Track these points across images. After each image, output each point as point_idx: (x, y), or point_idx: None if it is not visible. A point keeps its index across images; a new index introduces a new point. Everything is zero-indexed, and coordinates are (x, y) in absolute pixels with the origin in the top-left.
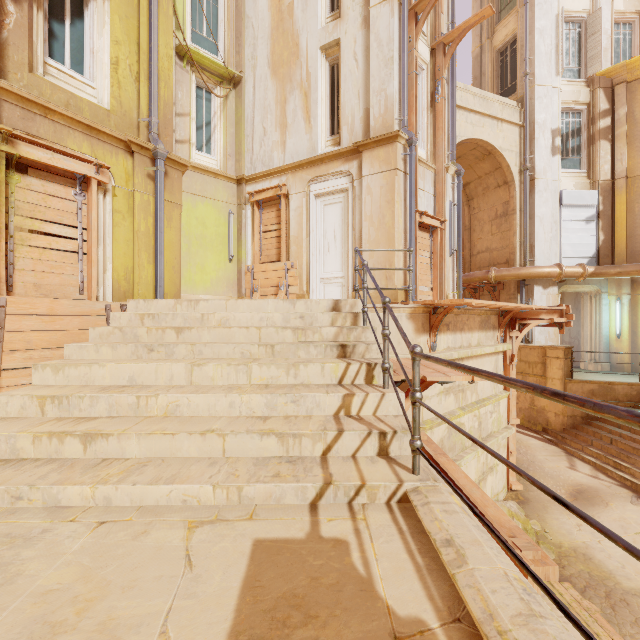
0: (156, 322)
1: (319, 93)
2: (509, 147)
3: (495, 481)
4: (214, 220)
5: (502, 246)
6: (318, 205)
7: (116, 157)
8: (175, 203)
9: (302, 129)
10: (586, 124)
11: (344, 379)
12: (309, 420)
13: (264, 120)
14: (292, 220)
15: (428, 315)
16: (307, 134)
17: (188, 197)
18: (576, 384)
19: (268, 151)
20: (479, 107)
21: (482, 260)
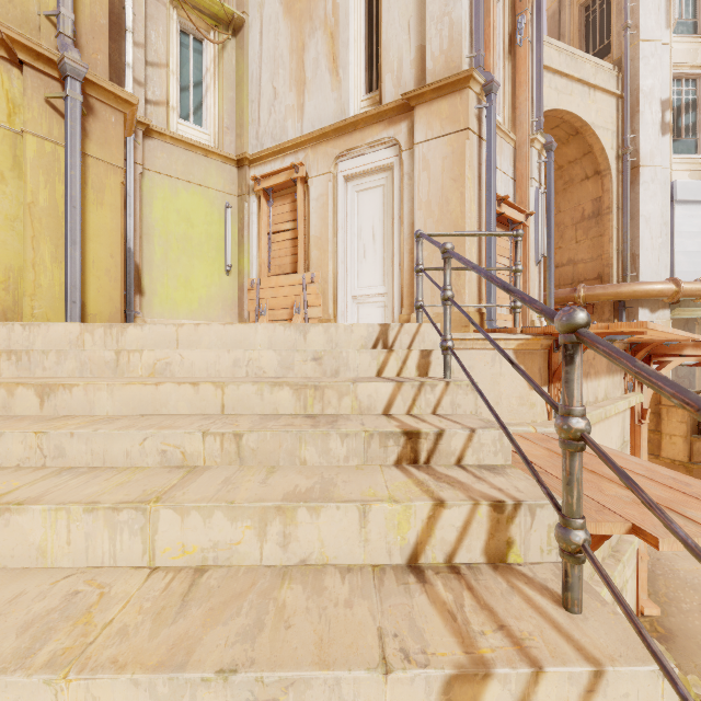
0: (24, 369)
1: (351, 31)
2: (604, 124)
3: None
4: (204, 215)
5: (591, 257)
6: (349, 191)
7: None
8: (111, 164)
9: (327, 85)
10: None
11: (425, 549)
12: None
13: (274, 77)
14: (312, 214)
15: (546, 352)
16: (334, 91)
17: (165, 181)
18: None
19: (280, 120)
20: (566, 68)
21: (562, 276)
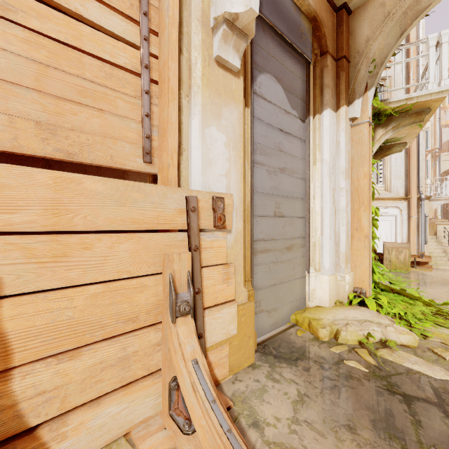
0: None
1: None
2: None
3: None
4: None
5: None
6: None
7: None
8: None
9: None
10: None
11: None
12: None
13: None
14: None
15: None
16: None
17: None
18: None
19: None
20: None
21: None
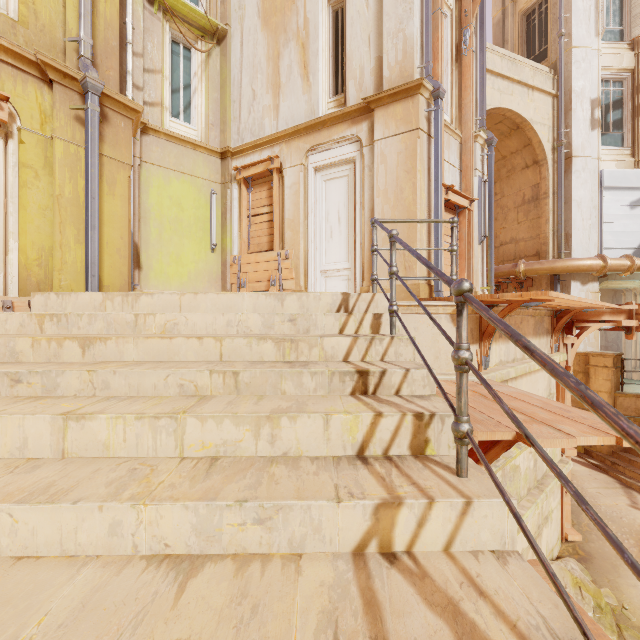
0: (63, 328)
1: (319, 43)
2: (541, 120)
3: (550, 533)
4: (192, 201)
5: (531, 236)
6: (318, 180)
7: (23, 86)
8: (121, 162)
9: (299, 88)
10: (630, 94)
11: (369, 445)
12: (294, 583)
13: (253, 81)
14: (286, 200)
15: (477, 316)
16: (305, 94)
17: (159, 171)
18: (628, 398)
19: (258, 118)
20: (507, 71)
21: (506, 253)
